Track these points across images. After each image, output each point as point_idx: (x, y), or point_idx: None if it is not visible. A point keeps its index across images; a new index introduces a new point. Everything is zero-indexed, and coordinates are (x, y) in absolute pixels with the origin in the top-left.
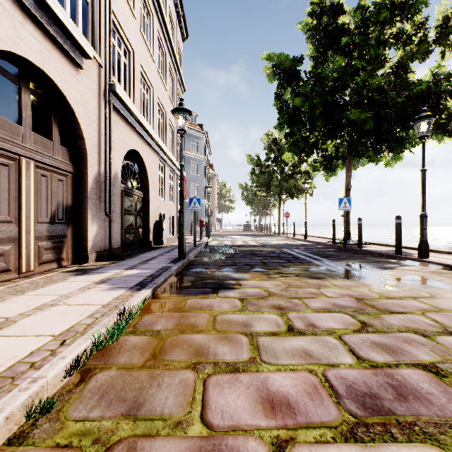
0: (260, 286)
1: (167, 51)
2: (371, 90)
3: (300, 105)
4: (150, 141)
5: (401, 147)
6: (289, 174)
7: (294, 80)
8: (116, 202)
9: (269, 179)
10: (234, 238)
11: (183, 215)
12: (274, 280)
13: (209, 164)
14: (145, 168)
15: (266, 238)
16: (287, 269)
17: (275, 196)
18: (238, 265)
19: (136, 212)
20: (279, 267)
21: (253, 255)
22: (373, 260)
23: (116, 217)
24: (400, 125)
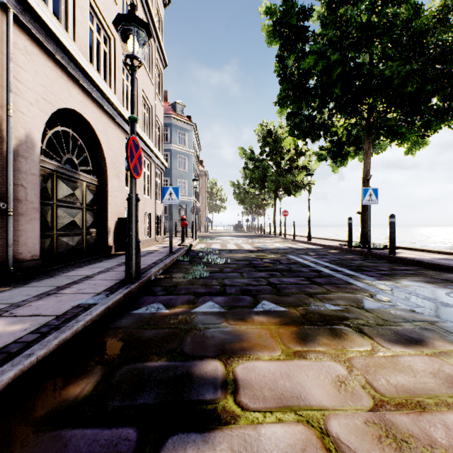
0: (294, 396)
1: (140, 5)
2: (416, 34)
3: (311, 66)
4: (108, 107)
5: (441, 122)
6: (286, 169)
7: (300, 40)
8: (28, 184)
9: (264, 174)
10: (224, 240)
11: (132, 204)
12: (319, 355)
13: (199, 160)
14: (100, 144)
15: (262, 240)
16: (323, 304)
17: (270, 194)
18: (229, 294)
19: (85, 206)
20: (304, 297)
21: (251, 267)
22: (438, 277)
23: (28, 210)
24: (448, 88)
